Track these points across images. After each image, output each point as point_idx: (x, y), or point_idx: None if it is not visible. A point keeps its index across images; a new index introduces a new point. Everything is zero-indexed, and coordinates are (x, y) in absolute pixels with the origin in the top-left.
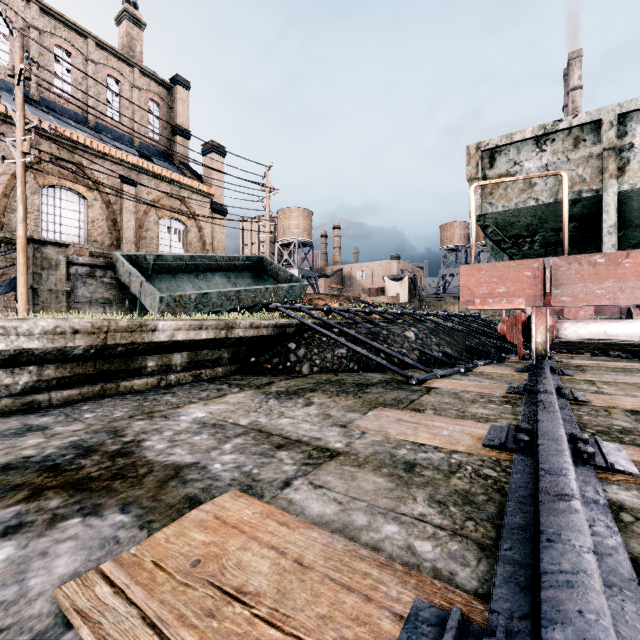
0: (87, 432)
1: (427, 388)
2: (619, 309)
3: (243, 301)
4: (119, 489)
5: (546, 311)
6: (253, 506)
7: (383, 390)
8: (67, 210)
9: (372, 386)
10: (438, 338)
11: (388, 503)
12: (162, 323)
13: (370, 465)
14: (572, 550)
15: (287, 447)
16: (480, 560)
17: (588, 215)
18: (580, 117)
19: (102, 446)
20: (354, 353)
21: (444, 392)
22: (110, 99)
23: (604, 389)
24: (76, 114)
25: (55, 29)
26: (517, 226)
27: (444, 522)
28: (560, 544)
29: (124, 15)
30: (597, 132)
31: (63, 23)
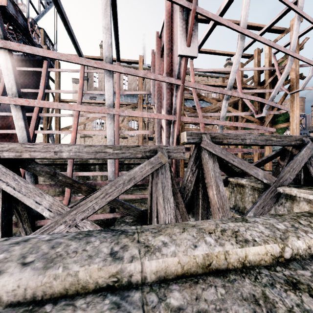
0: None
1: None
2: None
3: None
4: None
5: None
6: None
7: None
8: None
9: None
10: None
11: None
12: None
13: None
14: None
15: None
16: None
17: None
18: None
19: None
20: None
21: None
22: None
23: None
24: None
25: (212, 80)
26: None
27: None
28: None
29: (227, 64)
30: None
31: (214, 77)
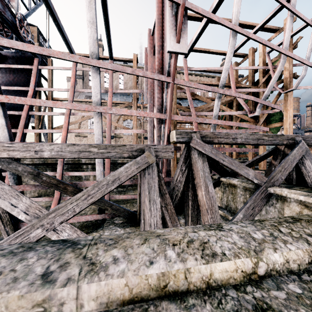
0: None
1: None
2: None
3: None
4: None
5: None
6: None
7: None
8: None
9: None
10: None
11: None
12: None
13: None
14: None
15: None
16: None
17: None
18: None
19: None
20: None
21: None
22: None
23: None
24: None
25: (208, 80)
26: None
27: None
28: None
29: (223, 64)
30: None
31: (210, 77)
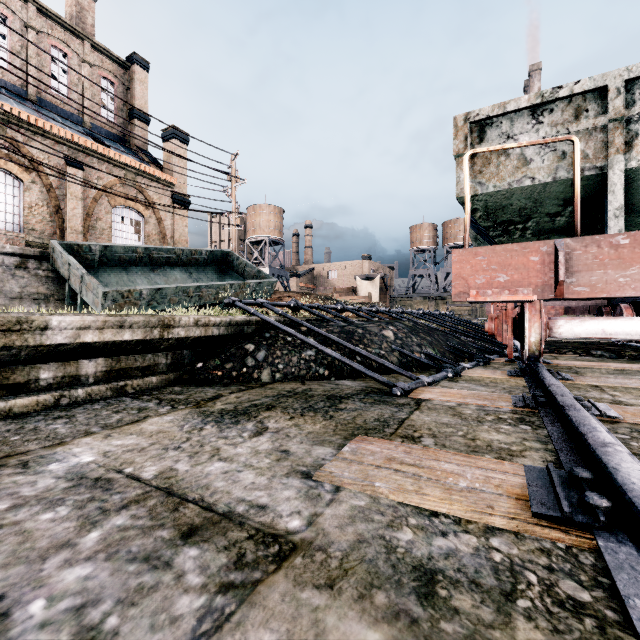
0: None
1: (415, 401)
2: (588, 308)
3: (204, 298)
4: None
5: (541, 307)
6: None
7: (361, 405)
8: None
9: (347, 399)
10: (419, 338)
11: None
12: (57, 319)
13: (351, 582)
14: None
15: (203, 534)
16: None
17: (589, 197)
18: (583, 83)
19: None
20: (325, 356)
21: (438, 406)
22: (55, 73)
23: (620, 397)
24: (13, 86)
25: None
26: (509, 210)
27: None
28: None
29: None
30: (601, 101)
31: None
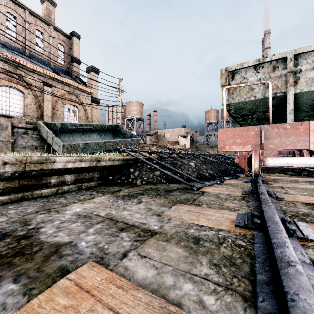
0: (7, 223)
1: (202, 192)
2: (289, 151)
3: (107, 147)
4: (17, 263)
5: (259, 152)
6: (102, 274)
7: (179, 193)
8: (13, 99)
9: (173, 191)
10: (206, 166)
11: (185, 267)
12: (59, 158)
13: (174, 240)
14: (309, 308)
15: (126, 229)
16: (245, 309)
17: (279, 105)
18: (276, 56)
19: (14, 232)
20: (164, 174)
21: (211, 194)
22: (37, 42)
23: (289, 191)
24: (19, 49)
25: (7, 3)
26: (245, 110)
27: (220, 280)
28: (300, 303)
29: None
30: (284, 63)
31: (11, 0)
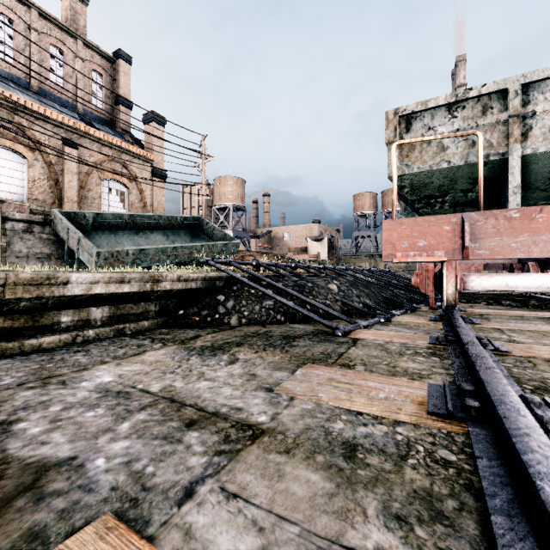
0: None
1: (353, 339)
2: (502, 265)
3: (180, 257)
4: None
5: (456, 265)
6: None
7: (310, 343)
8: (7, 169)
9: (299, 338)
10: (358, 290)
11: (329, 525)
12: (76, 275)
13: (301, 450)
14: None
15: (200, 424)
16: None
17: (494, 177)
18: (488, 86)
19: None
20: (281, 305)
21: (370, 344)
22: (53, 67)
23: (515, 337)
24: (18, 79)
25: None
26: (430, 187)
27: None
28: None
29: None
30: (503, 100)
31: None
